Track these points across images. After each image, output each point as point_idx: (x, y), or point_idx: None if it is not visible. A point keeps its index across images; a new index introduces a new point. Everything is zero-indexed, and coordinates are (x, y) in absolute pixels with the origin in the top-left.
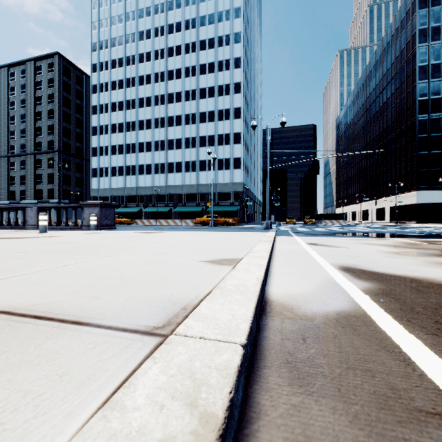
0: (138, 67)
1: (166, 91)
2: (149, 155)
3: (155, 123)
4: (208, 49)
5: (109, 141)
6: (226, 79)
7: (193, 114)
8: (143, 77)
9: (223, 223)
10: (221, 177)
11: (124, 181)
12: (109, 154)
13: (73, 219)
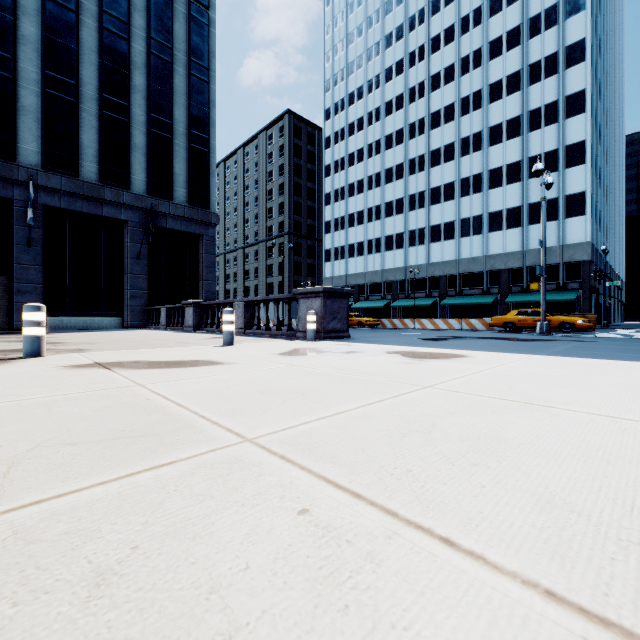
0: (384, 90)
1: (428, 111)
2: (400, 219)
3: (410, 168)
4: (507, 6)
5: (345, 209)
6: (548, 46)
7: (476, 135)
8: (392, 102)
9: (558, 326)
10: (535, 238)
11: (365, 262)
12: (345, 227)
13: (286, 320)
